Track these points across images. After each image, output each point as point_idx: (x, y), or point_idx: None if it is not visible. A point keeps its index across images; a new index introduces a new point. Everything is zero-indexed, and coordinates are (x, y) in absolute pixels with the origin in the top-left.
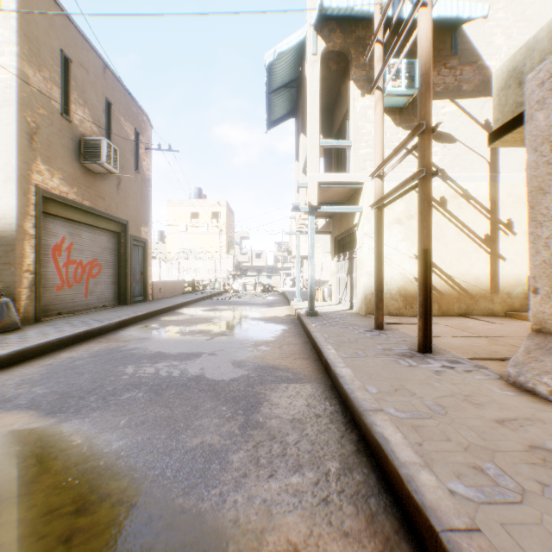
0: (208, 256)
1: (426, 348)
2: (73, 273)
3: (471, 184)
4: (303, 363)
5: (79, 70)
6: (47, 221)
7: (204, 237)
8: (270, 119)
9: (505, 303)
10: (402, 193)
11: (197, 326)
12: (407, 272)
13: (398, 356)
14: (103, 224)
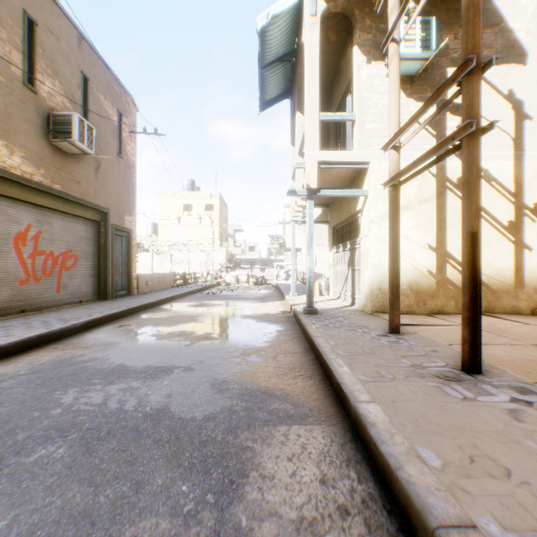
0: (201, 248)
1: (474, 366)
2: (42, 265)
3: (492, 163)
4: (305, 385)
5: (48, 36)
6: (6, 205)
7: (197, 229)
8: (263, 99)
9: (532, 299)
10: (429, 164)
11: (178, 326)
12: (419, 264)
13: (438, 379)
14: (78, 211)
